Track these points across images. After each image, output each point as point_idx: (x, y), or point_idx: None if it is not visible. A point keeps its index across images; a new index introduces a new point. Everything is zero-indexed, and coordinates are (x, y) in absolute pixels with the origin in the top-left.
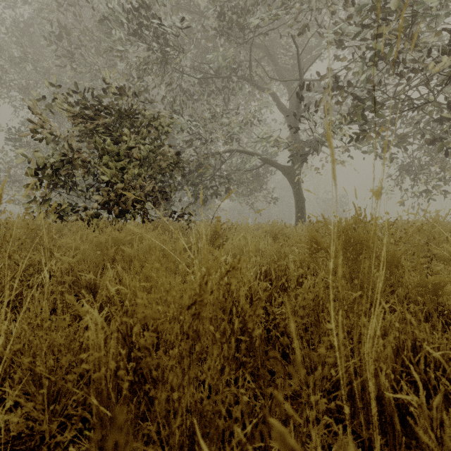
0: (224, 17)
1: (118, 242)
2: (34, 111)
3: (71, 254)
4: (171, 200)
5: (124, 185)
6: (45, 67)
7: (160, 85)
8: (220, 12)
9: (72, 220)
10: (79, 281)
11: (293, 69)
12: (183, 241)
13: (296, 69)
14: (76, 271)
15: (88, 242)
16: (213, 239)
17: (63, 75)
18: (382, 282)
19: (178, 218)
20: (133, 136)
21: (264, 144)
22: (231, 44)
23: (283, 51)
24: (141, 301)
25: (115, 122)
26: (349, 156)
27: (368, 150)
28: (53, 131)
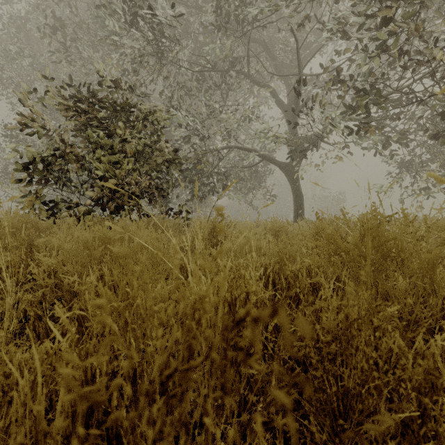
0: (222, 9)
1: (107, 240)
2: (24, 104)
3: (53, 254)
4: (168, 196)
5: (118, 181)
6: (41, 63)
7: (157, 80)
8: (218, 4)
9: (63, 217)
10: (63, 284)
11: (291, 64)
12: (174, 241)
13: (294, 64)
14: (59, 273)
15: (74, 240)
16: (211, 237)
17: (60, 71)
18: (419, 293)
19: (174, 215)
20: (128, 130)
21: (263, 140)
22: (229, 39)
23: (282, 46)
24: (70, 372)
25: (110, 116)
26: (349, 152)
27: (368, 146)
28: (45, 125)
